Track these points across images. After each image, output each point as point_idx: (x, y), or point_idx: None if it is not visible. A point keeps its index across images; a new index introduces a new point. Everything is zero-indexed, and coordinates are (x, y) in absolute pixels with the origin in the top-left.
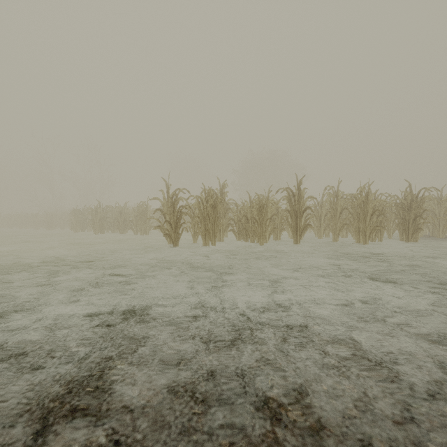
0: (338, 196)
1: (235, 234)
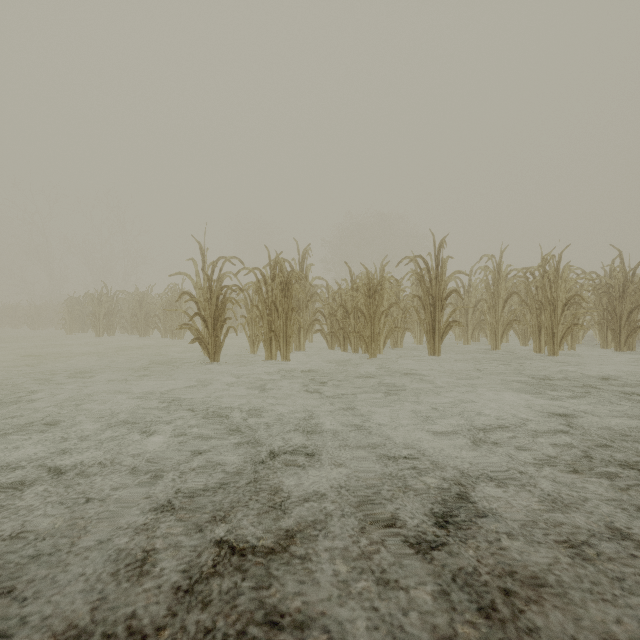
0: (500, 273)
1: (325, 337)
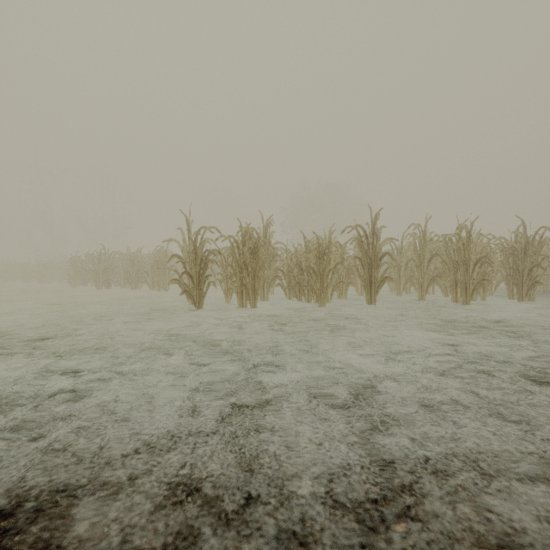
0: (425, 238)
1: (284, 290)
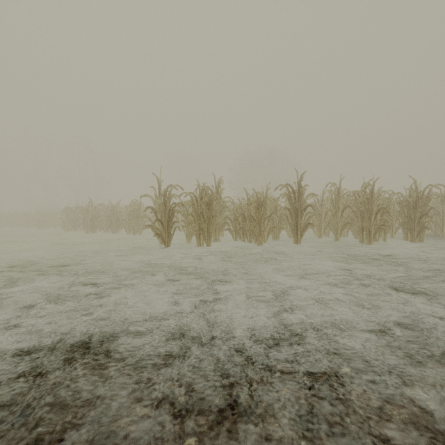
0: (340, 193)
1: (231, 233)
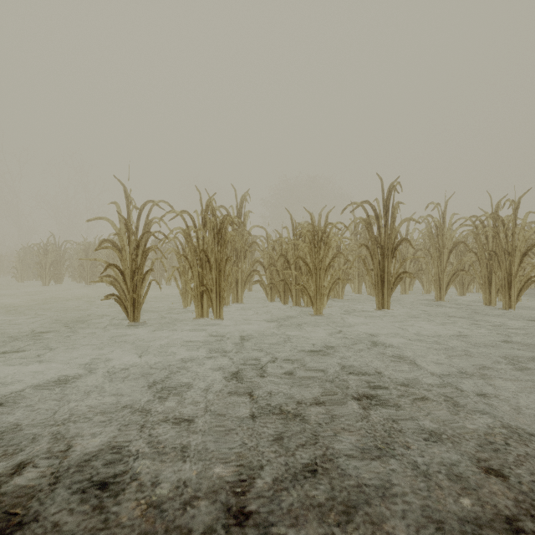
0: (444, 222)
1: (264, 288)
